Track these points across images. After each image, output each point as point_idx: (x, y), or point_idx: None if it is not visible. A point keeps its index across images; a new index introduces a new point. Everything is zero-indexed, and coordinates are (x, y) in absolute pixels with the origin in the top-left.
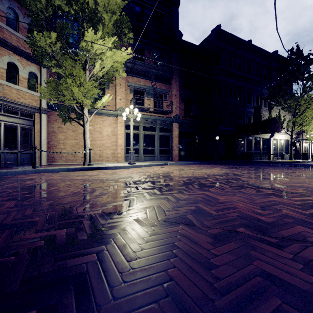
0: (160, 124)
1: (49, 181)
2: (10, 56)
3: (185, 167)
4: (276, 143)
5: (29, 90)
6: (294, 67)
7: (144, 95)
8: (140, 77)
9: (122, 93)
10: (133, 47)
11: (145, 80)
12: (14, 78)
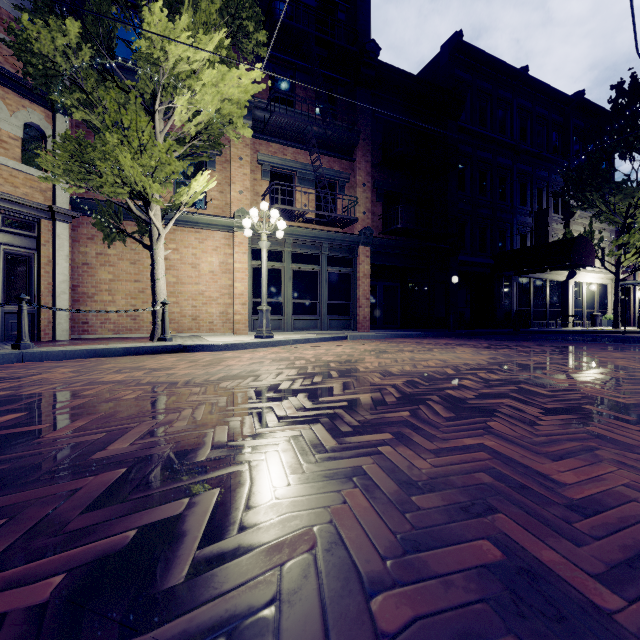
0: (330, 249)
1: (25, 389)
2: None
3: (389, 345)
4: (579, 292)
5: (24, 165)
6: (624, 123)
7: (294, 183)
8: (284, 142)
9: (244, 177)
10: (269, 75)
11: (297, 150)
12: None
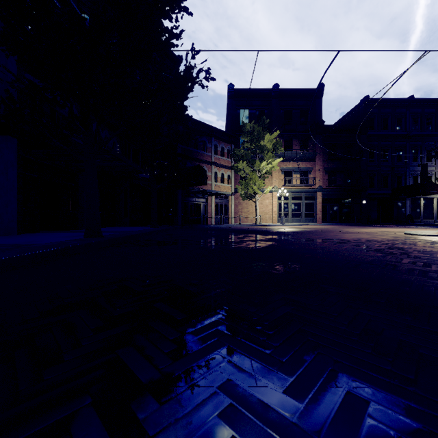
0: (305, 194)
1: (254, 227)
2: (222, 170)
3: (317, 226)
4: None
5: (227, 184)
6: None
7: (292, 173)
8: (289, 161)
9: (276, 175)
10: (283, 140)
11: (293, 162)
12: (222, 180)
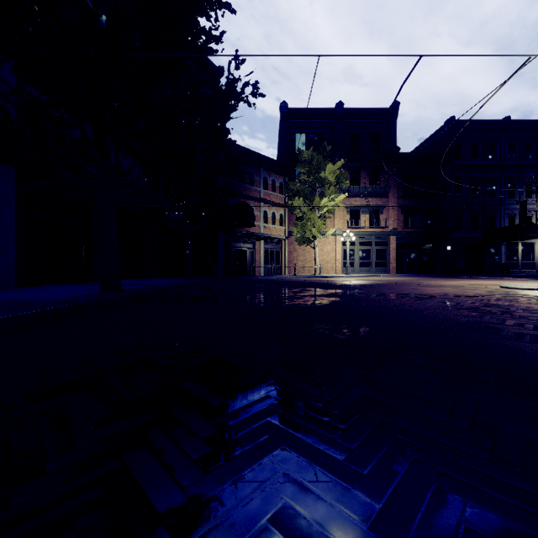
0: (376, 239)
1: (313, 279)
2: (273, 209)
3: (391, 278)
4: None
5: (280, 226)
6: None
7: (360, 213)
8: (355, 198)
9: (340, 215)
10: (349, 172)
11: (361, 199)
12: (273, 221)
